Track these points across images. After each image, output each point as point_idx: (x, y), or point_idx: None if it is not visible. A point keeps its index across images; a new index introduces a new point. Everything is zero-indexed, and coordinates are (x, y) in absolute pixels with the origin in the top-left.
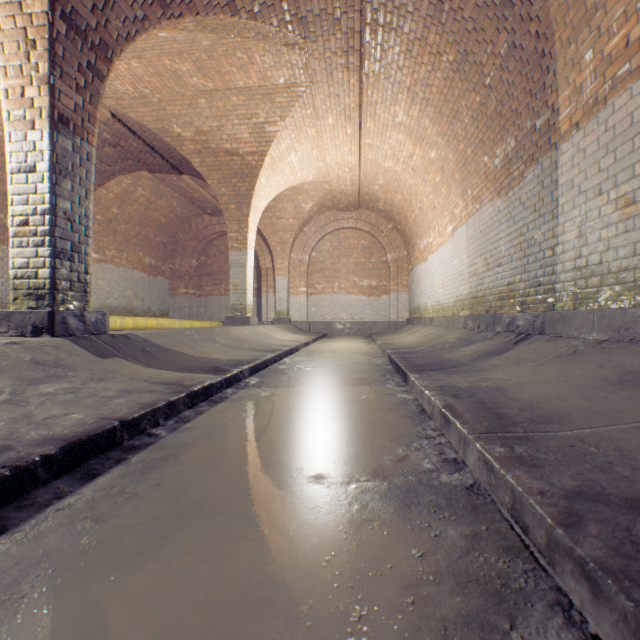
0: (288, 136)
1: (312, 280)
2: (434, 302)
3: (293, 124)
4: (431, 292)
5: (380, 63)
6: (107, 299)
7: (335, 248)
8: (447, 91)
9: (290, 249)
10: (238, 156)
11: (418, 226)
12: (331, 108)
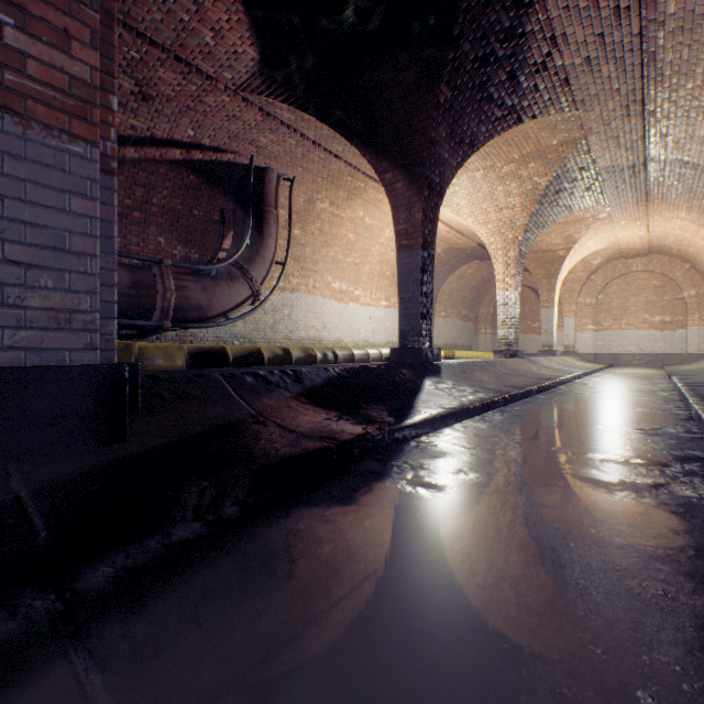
0: (588, 235)
1: (597, 319)
2: None
3: (592, 230)
4: None
5: (661, 200)
6: (447, 340)
7: (622, 290)
8: None
9: (576, 295)
10: (550, 252)
11: None
12: (623, 219)
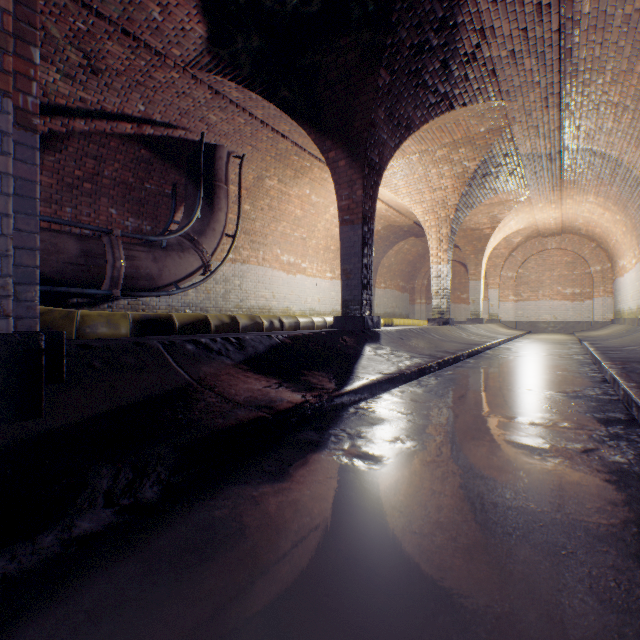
0: (510, 216)
1: (518, 290)
2: (627, 308)
3: (514, 211)
4: (625, 300)
5: (573, 185)
6: (386, 309)
7: (539, 265)
8: (618, 198)
9: (500, 269)
10: (478, 230)
11: (616, 250)
12: (540, 202)
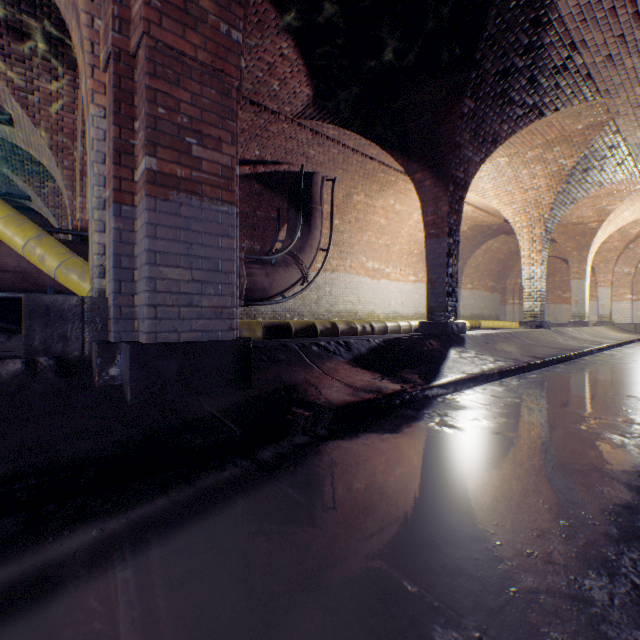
0: (622, 206)
1: (637, 288)
2: None
3: (628, 201)
4: None
5: None
6: (473, 310)
7: None
8: None
9: (612, 265)
10: (581, 225)
11: None
12: None
